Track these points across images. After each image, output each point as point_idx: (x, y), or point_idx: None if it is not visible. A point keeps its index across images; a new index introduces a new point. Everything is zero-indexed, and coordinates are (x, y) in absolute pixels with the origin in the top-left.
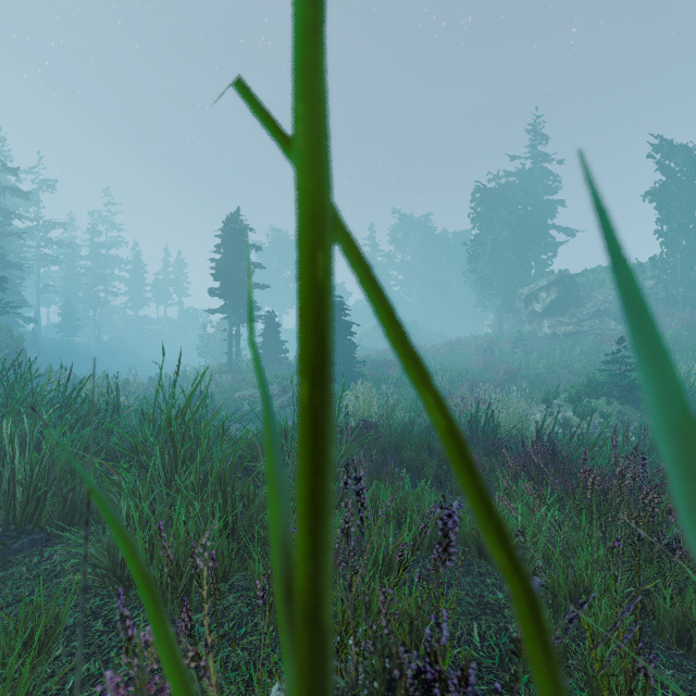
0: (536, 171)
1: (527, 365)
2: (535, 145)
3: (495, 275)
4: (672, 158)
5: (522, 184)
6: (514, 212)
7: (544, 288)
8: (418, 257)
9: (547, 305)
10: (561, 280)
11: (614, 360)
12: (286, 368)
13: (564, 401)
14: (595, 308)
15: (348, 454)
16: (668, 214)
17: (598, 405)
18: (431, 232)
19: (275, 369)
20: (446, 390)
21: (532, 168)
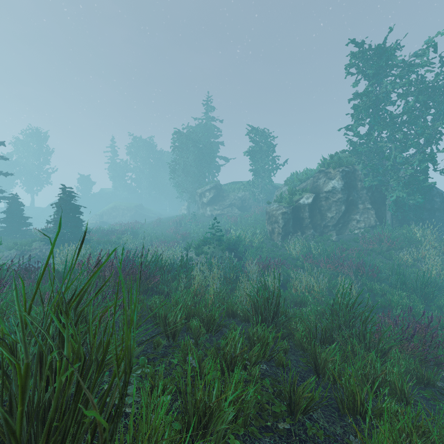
0: (208, 126)
1: (194, 231)
2: (208, 111)
3: (185, 181)
4: (258, 135)
5: (201, 131)
6: (196, 147)
7: (208, 190)
8: (145, 163)
9: (209, 199)
10: (216, 186)
11: (212, 228)
12: (30, 237)
13: (193, 248)
14: (230, 202)
15: (2, 273)
16: (257, 160)
17: (206, 249)
18: (153, 149)
19: (18, 238)
20: (145, 247)
21: (206, 123)
